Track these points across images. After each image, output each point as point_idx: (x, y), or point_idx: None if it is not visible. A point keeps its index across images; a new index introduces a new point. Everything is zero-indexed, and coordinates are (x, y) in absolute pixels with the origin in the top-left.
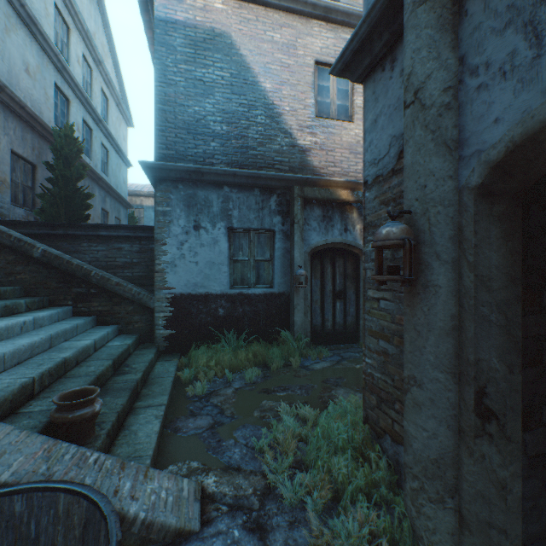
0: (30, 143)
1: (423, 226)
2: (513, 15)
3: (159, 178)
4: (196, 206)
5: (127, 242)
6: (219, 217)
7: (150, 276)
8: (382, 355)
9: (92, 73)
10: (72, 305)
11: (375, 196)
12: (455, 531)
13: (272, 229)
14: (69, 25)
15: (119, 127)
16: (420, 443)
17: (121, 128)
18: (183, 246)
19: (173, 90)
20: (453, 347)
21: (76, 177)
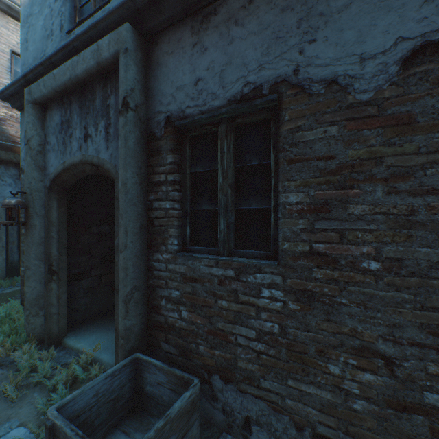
0: None
1: (31, 200)
2: (55, 131)
3: None
4: None
5: None
6: None
7: None
8: None
9: None
10: None
11: None
12: (44, 324)
13: None
14: None
15: None
16: (30, 293)
17: None
18: None
19: None
20: (43, 250)
21: None
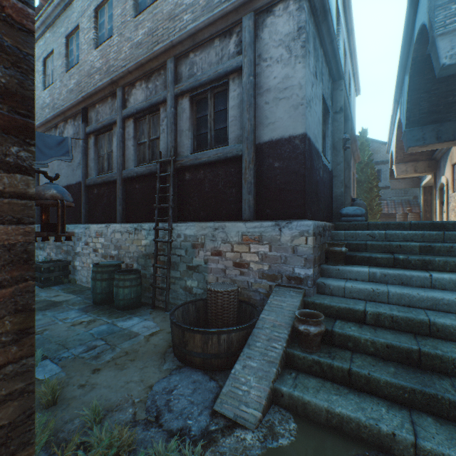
0: None
1: None
2: None
3: None
4: None
5: None
6: None
7: None
8: None
9: None
10: None
11: None
12: None
13: None
14: None
15: None
16: None
17: None
18: None
19: None
20: None
21: None
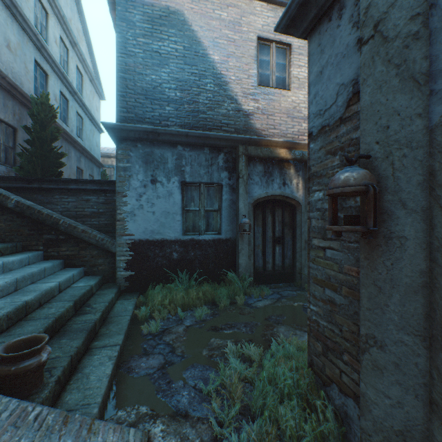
0: (11, 109)
1: (385, 171)
2: None
3: (120, 138)
4: (153, 163)
5: (94, 195)
6: (173, 172)
7: (114, 224)
8: (328, 304)
9: (68, 53)
10: (43, 250)
11: (321, 146)
12: None
13: (220, 183)
14: (47, 10)
15: (93, 99)
16: (381, 410)
17: (94, 100)
18: (142, 197)
19: (133, 60)
20: (422, 307)
21: (50, 139)
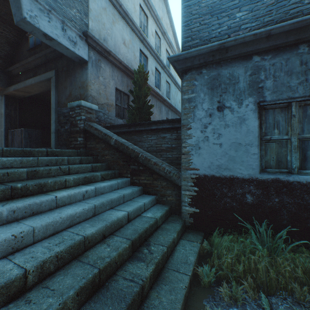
0: (125, 83)
1: None
2: None
3: (185, 69)
4: (219, 87)
5: (168, 132)
6: (246, 92)
7: None
8: None
9: (160, 41)
10: (130, 177)
11: None
12: None
13: None
14: (147, 15)
15: None
16: None
17: None
18: (206, 128)
19: None
20: None
21: (143, 96)
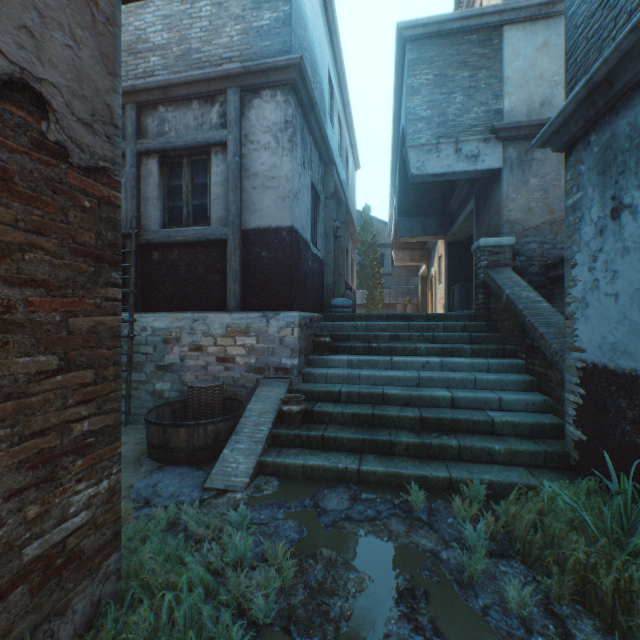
0: None
1: None
2: None
3: (567, 147)
4: (614, 163)
5: None
6: None
7: None
8: None
9: None
10: (524, 360)
11: None
12: None
13: None
14: None
15: None
16: None
17: None
18: (595, 262)
19: None
20: None
21: None
